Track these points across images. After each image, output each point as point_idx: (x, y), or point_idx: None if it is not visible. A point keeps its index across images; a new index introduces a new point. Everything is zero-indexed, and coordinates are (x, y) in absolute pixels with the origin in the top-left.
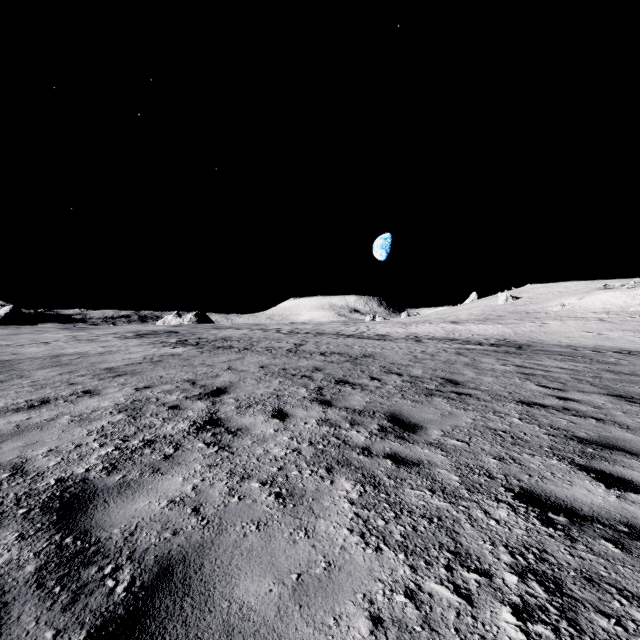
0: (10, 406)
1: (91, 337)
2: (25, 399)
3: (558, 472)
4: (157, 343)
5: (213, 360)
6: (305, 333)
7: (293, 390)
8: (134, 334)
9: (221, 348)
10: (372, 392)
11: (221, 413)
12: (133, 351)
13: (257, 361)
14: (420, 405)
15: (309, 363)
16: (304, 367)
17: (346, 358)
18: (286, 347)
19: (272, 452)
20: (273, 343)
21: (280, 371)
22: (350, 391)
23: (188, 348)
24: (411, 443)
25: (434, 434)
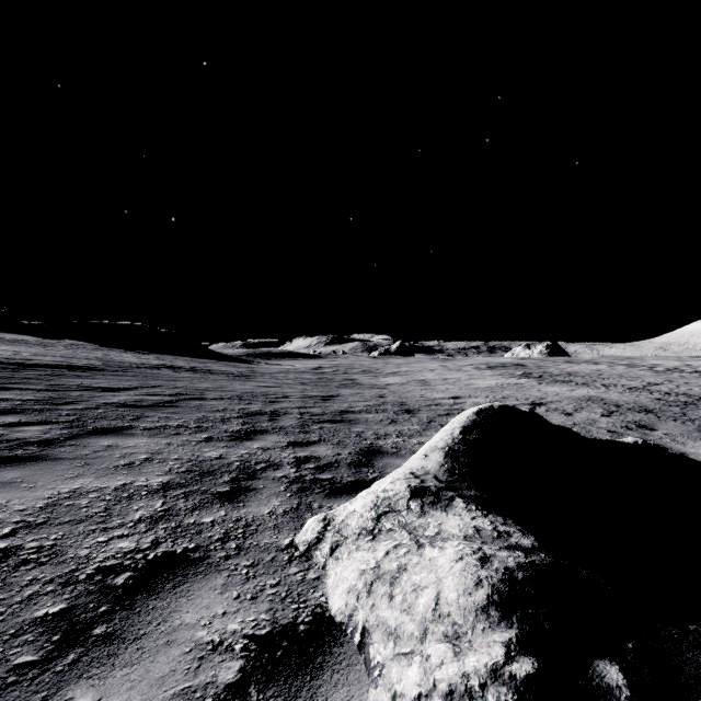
0: (445, 397)
1: (456, 367)
2: (448, 396)
3: (698, 447)
4: (505, 374)
5: (546, 389)
6: (690, 372)
7: (592, 409)
8: (486, 366)
9: (559, 382)
10: (657, 417)
11: (536, 410)
12: (488, 379)
13: (584, 393)
14: (683, 426)
15: (634, 398)
16: (624, 400)
17: (689, 399)
18: (631, 385)
19: (552, 421)
20: (621, 381)
21: (596, 400)
22: (638, 415)
23: (530, 380)
24: (631, 431)
25: (655, 432)
